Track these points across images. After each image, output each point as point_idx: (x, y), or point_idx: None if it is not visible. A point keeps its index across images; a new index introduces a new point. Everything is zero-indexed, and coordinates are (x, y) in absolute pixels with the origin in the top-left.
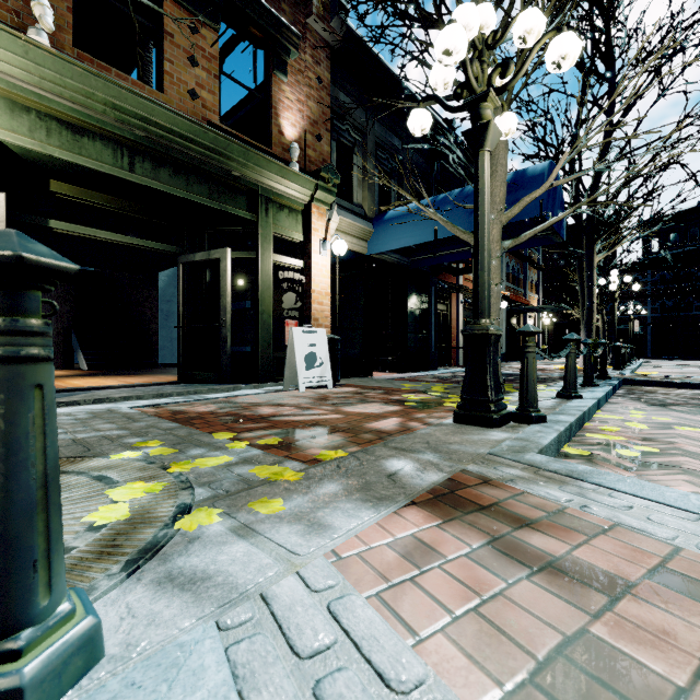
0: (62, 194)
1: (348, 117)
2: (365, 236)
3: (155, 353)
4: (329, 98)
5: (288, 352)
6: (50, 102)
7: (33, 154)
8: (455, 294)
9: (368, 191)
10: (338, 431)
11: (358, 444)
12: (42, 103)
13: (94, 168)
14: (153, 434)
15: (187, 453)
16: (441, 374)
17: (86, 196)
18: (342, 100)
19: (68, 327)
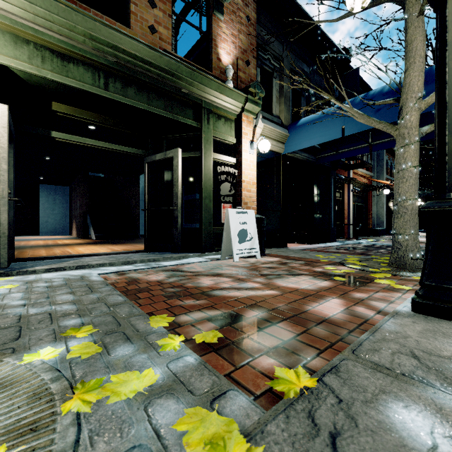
0: (61, 112)
1: (269, 49)
2: (282, 139)
3: (137, 229)
4: (255, 33)
5: (224, 229)
6: (43, 35)
7: (34, 78)
8: (346, 185)
9: (284, 105)
10: (281, 317)
11: (314, 346)
12: (37, 36)
13: (78, 87)
14: (95, 313)
15: (111, 354)
16: (341, 245)
17: (78, 113)
18: (265, 36)
19: (85, 212)
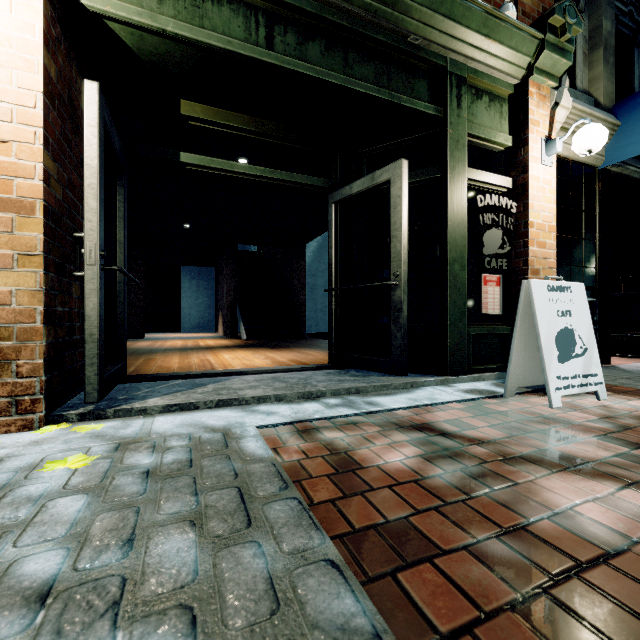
0: (195, 118)
1: None
2: None
3: (303, 324)
4: None
5: (516, 327)
6: None
7: (148, 44)
8: None
9: (602, 65)
10: None
11: None
12: None
13: (219, 47)
14: None
15: None
16: None
17: (221, 118)
18: None
19: (233, 300)
